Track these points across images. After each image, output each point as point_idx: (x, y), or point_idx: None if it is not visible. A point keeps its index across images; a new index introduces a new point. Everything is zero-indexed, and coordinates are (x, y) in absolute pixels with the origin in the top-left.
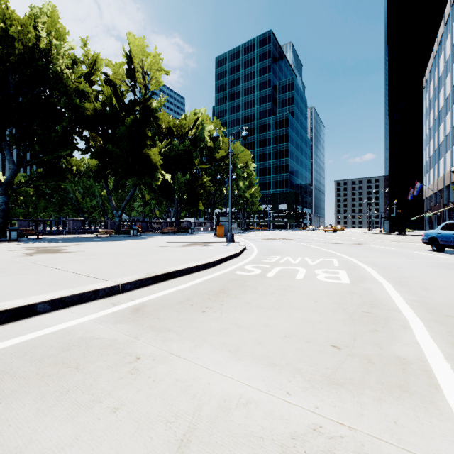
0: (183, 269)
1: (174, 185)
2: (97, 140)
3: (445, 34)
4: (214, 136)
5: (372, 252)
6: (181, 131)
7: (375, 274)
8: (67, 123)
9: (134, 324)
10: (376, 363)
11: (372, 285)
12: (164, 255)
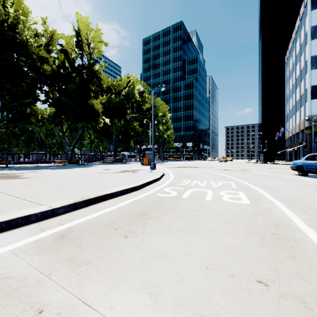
0: (113, 193)
1: (112, 128)
2: (54, 94)
3: (300, 26)
4: (141, 91)
5: (257, 177)
6: (118, 89)
7: (267, 195)
8: (30, 80)
9: (53, 255)
10: (314, 309)
11: (268, 205)
12: (101, 180)
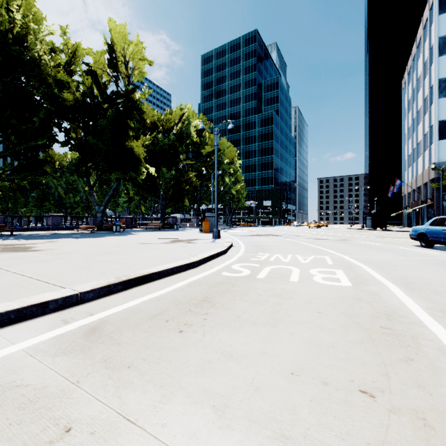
0: (161, 271)
1: (159, 180)
2: (78, 133)
3: (423, 37)
4: (200, 128)
5: (362, 249)
6: (167, 126)
7: (375, 274)
8: (44, 114)
9: (82, 356)
10: (437, 428)
11: (377, 288)
12: (144, 253)
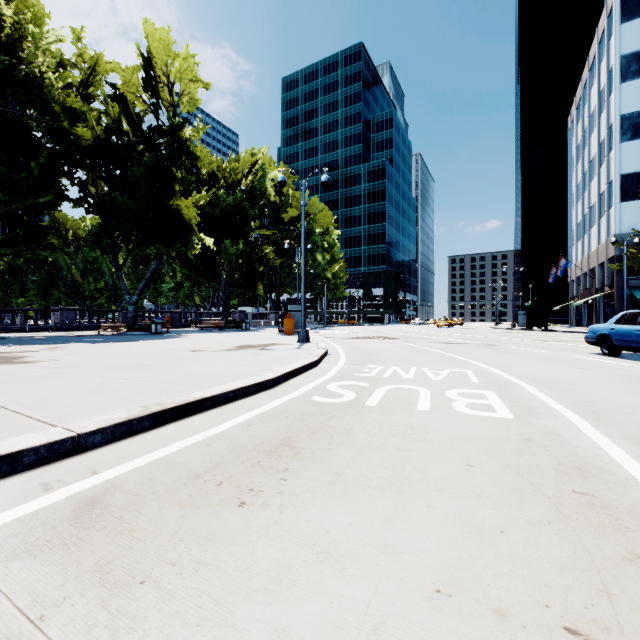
0: (217, 396)
1: (220, 258)
2: (99, 187)
3: (598, 55)
4: (279, 181)
5: (518, 358)
6: (232, 178)
7: (546, 399)
8: (47, 157)
9: (60, 559)
10: None
11: (553, 422)
12: (193, 365)
